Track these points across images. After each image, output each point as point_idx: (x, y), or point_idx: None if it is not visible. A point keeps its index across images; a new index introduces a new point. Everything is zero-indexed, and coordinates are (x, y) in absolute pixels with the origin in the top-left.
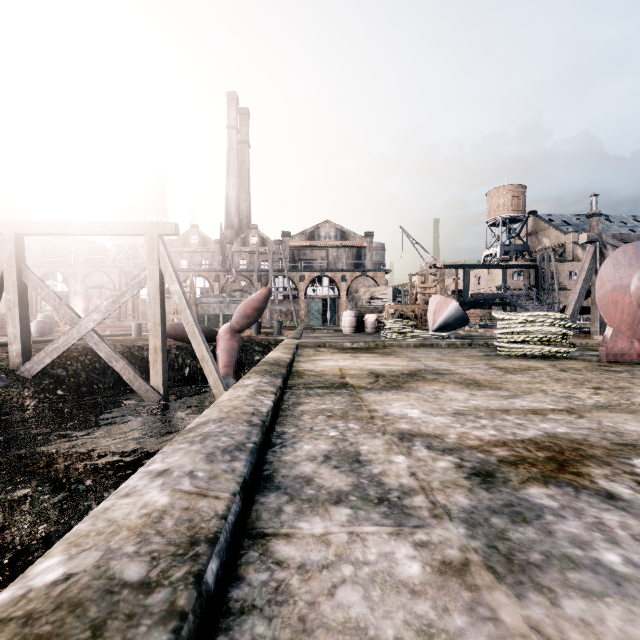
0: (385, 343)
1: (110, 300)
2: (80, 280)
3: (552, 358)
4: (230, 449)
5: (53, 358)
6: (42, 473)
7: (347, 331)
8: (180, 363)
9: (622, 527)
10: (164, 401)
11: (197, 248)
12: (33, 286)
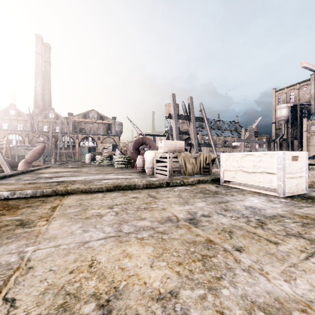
0: (85, 165)
1: None
2: None
3: (123, 168)
4: None
5: None
6: None
7: (87, 162)
8: None
9: (45, 179)
10: None
11: (14, 117)
12: None
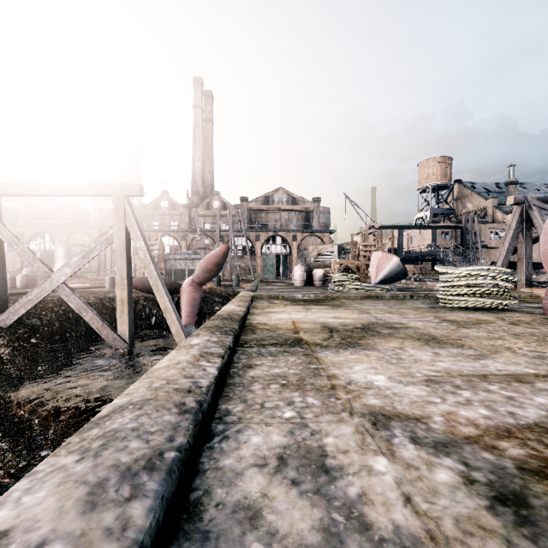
0: (334, 295)
1: (80, 255)
2: (65, 239)
3: (495, 310)
4: (136, 468)
5: (27, 309)
6: (5, 421)
7: (298, 284)
8: (147, 313)
9: None
10: (130, 348)
11: (167, 211)
12: (9, 243)
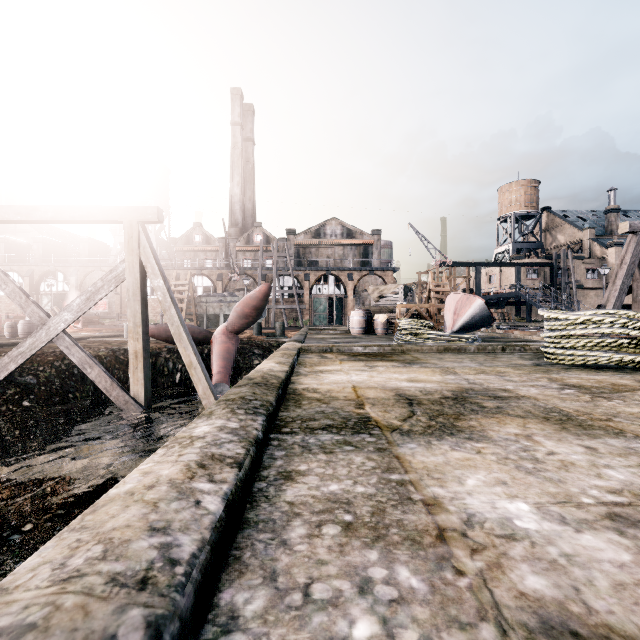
0: (403, 347)
1: (83, 297)
2: (81, 279)
3: (626, 369)
4: None
5: (18, 364)
6: None
7: (355, 332)
8: (170, 368)
9: None
10: (146, 414)
11: (200, 247)
12: None
